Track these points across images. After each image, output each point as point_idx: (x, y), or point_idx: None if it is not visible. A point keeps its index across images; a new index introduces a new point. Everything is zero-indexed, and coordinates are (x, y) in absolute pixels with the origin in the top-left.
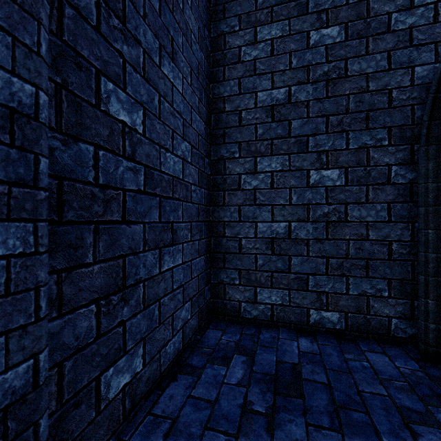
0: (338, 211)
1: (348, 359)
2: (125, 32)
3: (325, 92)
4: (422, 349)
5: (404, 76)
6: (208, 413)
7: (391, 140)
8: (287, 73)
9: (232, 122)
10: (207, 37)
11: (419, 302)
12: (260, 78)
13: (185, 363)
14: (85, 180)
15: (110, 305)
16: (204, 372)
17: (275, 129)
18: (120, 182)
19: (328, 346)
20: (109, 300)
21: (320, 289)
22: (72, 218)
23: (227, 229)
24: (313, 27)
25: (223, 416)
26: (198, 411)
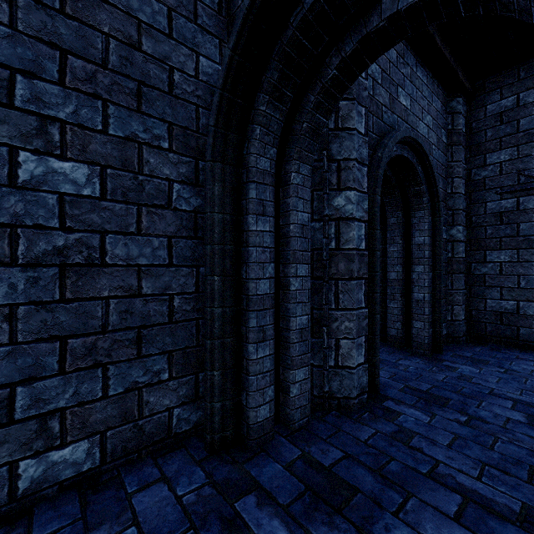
0: (88, 244)
1: None
2: None
3: None
4: (209, 442)
5: (188, 59)
6: None
7: (172, 143)
8: None
9: None
10: None
11: (206, 377)
12: None
13: None
14: None
15: None
16: None
17: None
18: None
19: None
20: None
21: (47, 407)
22: None
23: None
24: None
25: None
26: None
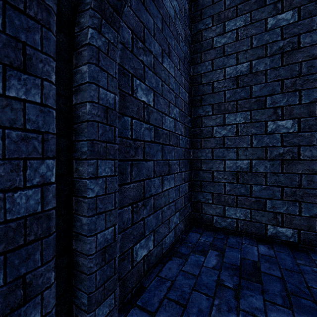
0: (292, 151)
1: (299, 264)
2: (144, 48)
3: (280, 62)
4: None
5: None
6: (194, 281)
7: None
8: (249, 51)
9: (207, 90)
10: (189, 35)
11: None
12: (228, 57)
13: (177, 251)
14: (126, 137)
15: (137, 207)
16: (190, 257)
17: (239, 93)
18: (142, 137)
19: (282, 253)
20: (137, 204)
21: (276, 210)
22: (121, 158)
23: (203, 164)
24: (270, 14)
25: (204, 285)
26: (187, 279)
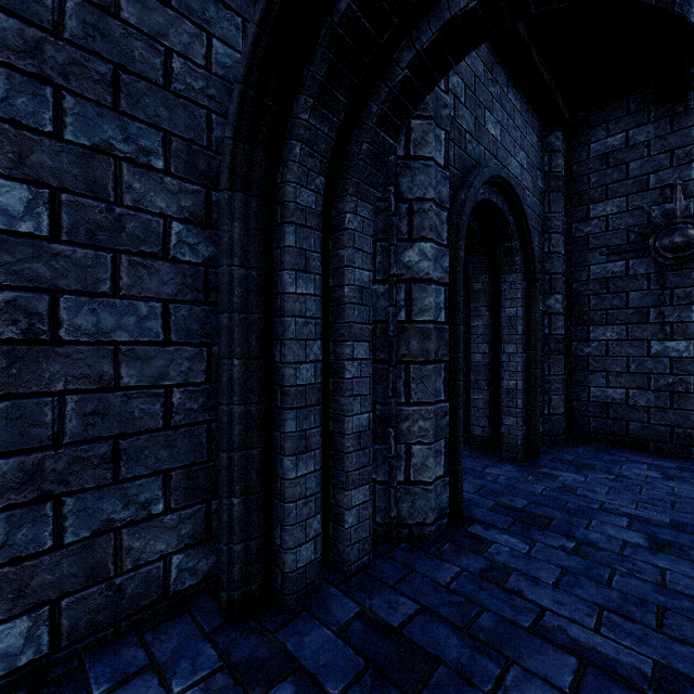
0: (28, 310)
1: None
2: None
3: None
4: (225, 602)
5: (195, 41)
6: None
7: (170, 162)
8: None
9: None
10: None
11: (220, 507)
12: None
13: None
14: None
15: None
16: None
17: None
18: None
19: None
20: None
21: None
22: None
23: None
24: None
25: None
26: None
